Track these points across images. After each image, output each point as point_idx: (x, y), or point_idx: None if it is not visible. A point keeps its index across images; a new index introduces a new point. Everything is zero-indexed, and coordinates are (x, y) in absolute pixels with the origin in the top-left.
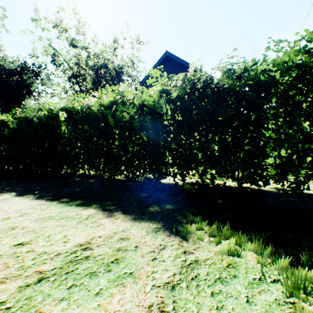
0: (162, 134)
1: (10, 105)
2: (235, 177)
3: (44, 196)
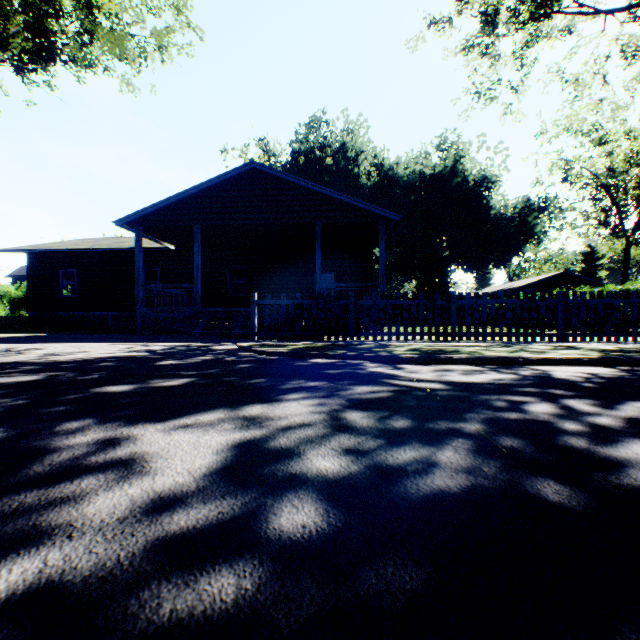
0: None
1: (505, 256)
2: None
3: None
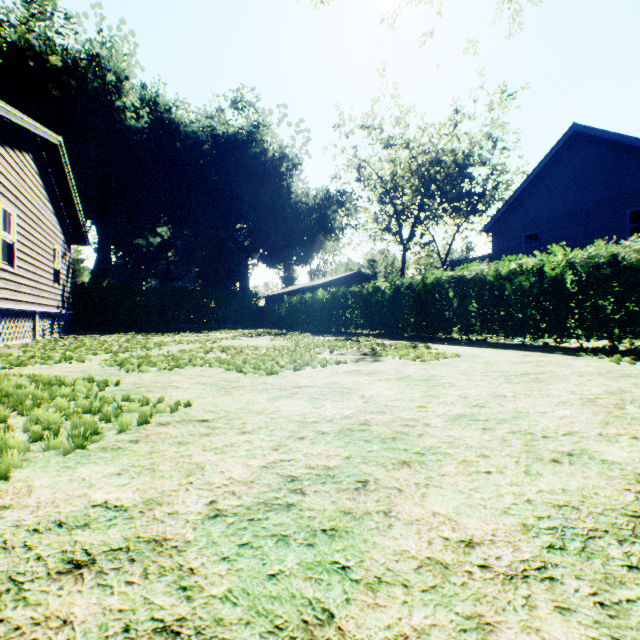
0: (564, 302)
1: (308, 252)
2: (637, 336)
3: (468, 346)
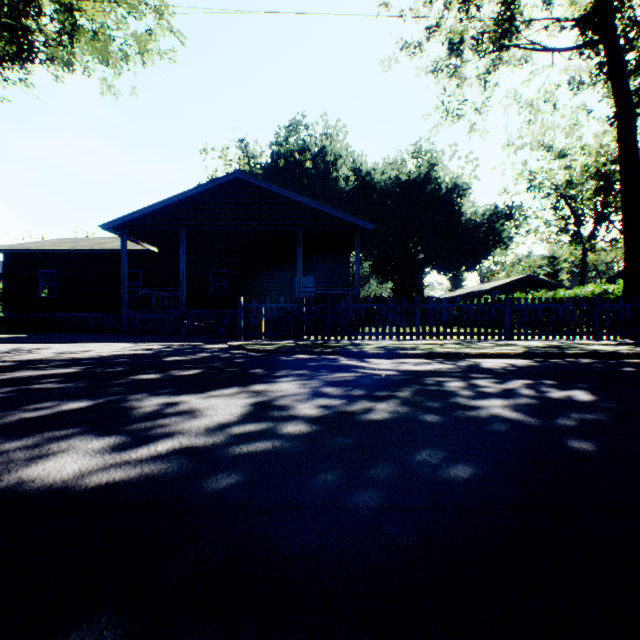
0: None
1: (476, 260)
2: None
3: None
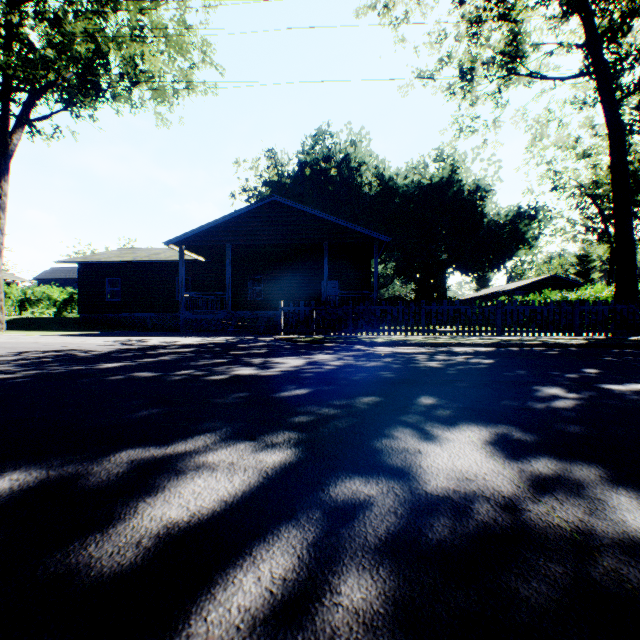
0: None
1: (500, 260)
2: None
3: None
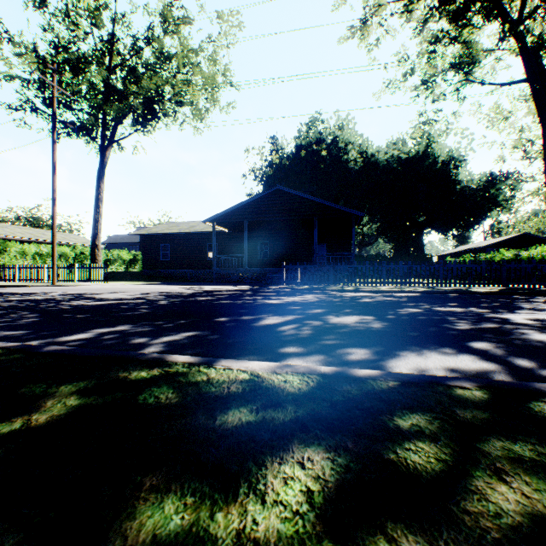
0: None
1: (473, 221)
2: None
3: None
